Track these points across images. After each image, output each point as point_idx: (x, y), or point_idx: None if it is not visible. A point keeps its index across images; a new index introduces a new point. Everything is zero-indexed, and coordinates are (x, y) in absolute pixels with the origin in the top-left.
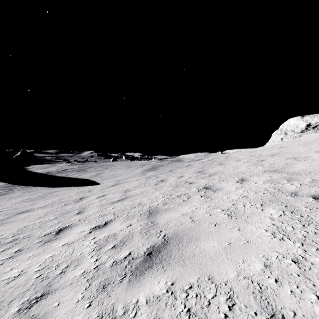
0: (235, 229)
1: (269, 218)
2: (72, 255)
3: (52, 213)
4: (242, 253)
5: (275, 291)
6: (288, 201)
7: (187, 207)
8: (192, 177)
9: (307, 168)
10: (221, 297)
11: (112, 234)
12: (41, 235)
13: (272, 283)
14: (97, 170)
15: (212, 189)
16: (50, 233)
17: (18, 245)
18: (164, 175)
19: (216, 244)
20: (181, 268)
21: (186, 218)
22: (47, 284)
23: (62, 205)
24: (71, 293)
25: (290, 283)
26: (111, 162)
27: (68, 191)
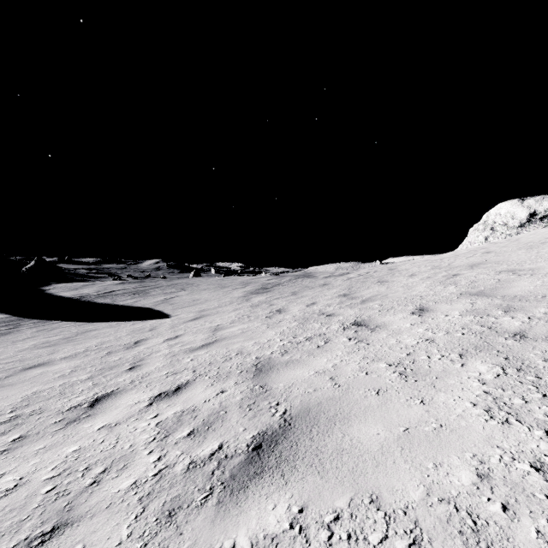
0: (414, 401)
1: (478, 380)
2: (114, 448)
3: (85, 368)
4: (432, 450)
5: (505, 530)
6: (510, 349)
7: (325, 358)
8: (332, 304)
9: (537, 289)
10: (397, 541)
11: (190, 407)
12: (62, 408)
13: (496, 512)
14: (166, 292)
15: (368, 326)
16: (78, 404)
17: (19, 428)
18: (283, 301)
19: (381, 431)
20: (316, 478)
21: (324, 379)
22: (64, 507)
23: (103, 354)
24: (108, 526)
25: (533, 513)
26: (191, 279)
27: (114, 329)
